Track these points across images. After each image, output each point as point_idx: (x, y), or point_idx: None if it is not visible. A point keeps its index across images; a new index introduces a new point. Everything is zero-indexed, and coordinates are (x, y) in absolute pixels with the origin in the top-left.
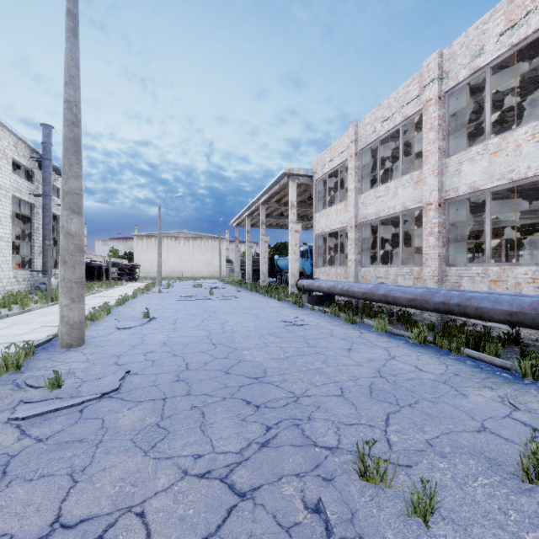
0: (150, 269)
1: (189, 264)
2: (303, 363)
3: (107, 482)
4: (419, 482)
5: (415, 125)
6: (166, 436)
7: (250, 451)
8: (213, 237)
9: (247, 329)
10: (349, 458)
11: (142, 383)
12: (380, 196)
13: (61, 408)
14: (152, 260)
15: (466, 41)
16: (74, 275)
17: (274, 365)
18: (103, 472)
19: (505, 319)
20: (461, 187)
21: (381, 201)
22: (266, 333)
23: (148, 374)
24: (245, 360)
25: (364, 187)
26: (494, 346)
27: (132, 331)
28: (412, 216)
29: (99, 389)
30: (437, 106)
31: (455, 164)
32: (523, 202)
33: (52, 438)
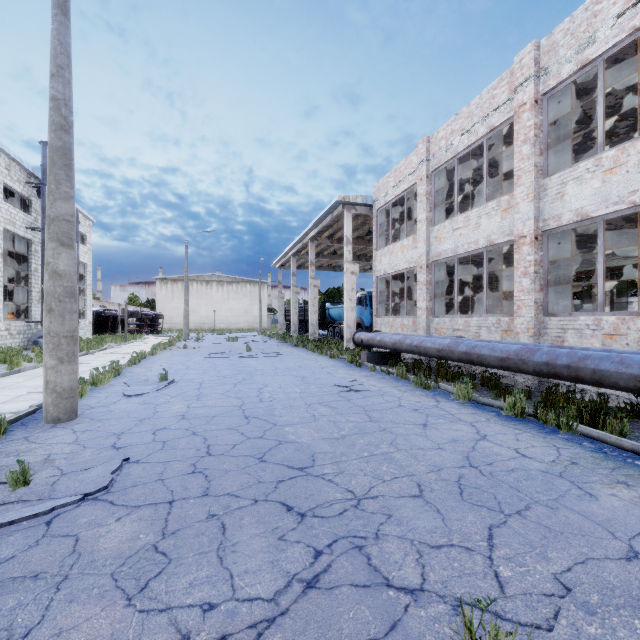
0: (176, 320)
1: (224, 314)
2: (365, 445)
3: None
4: None
5: (502, 138)
6: (165, 568)
7: (289, 597)
8: (252, 282)
9: (290, 397)
10: (442, 611)
11: (144, 477)
12: (458, 228)
13: (19, 520)
14: (179, 309)
15: (571, 27)
16: (63, 328)
17: (326, 448)
18: (56, 638)
19: (635, 386)
20: (564, 214)
21: (460, 235)
22: (315, 401)
23: (154, 462)
24: (287, 440)
25: (437, 217)
26: (618, 422)
27: (143, 399)
28: (497, 254)
29: (82, 487)
30: (533, 112)
31: (556, 185)
32: (639, 235)
33: None
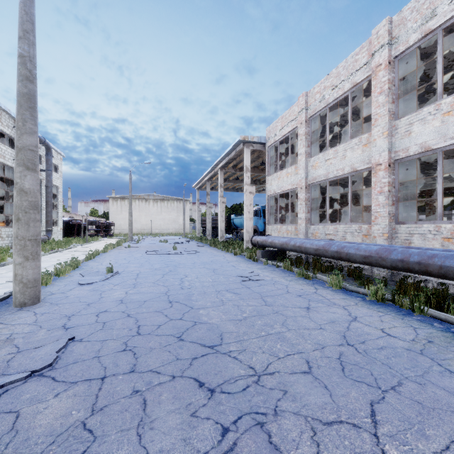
0: (123, 227)
1: (158, 222)
2: (262, 326)
3: None
4: None
5: (362, 92)
6: (89, 447)
7: None
8: (178, 199)
9: (204, 285)
10: None
11: (84, 354)
12: (329, 159)
13: None
14: (126, 219)
15: (416, 6)
16: (28, 233)
17: (232, 328)
18: None
19: None
20: (411, 147)
21: (330, 164)
22: (223, 289)
23: (94, 341)
24: (201, 321)
25: (313, 151)
26: None
27: (93, 287)
28: (357, 178)
29: (31, 364)
30: (387, 70)
31: (405, 125)
32: None
33: None
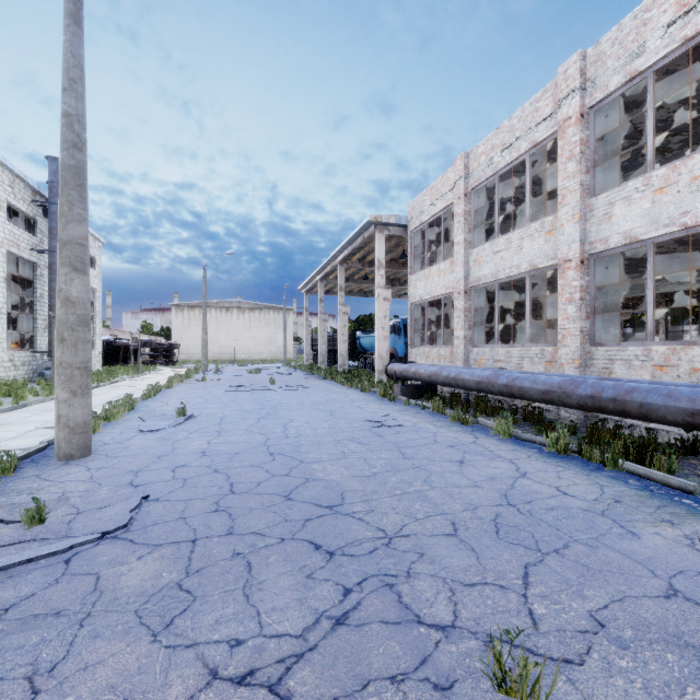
0: (193, 350)
1: (245, 343)
2: (397, 483)
3: (86, 694)
4: (592, 696)
5: (546, 154)
6: (190, 606)
7: (318, 634)
8: (276, 308)
9: (318, 432)
10: (474, 646)
11: (164, 515)
12: (498, 251)
13: (37, 558)
14: (196, 338)
15: (619, 37)
16: (76, 358)
17: (356, 486)
18: (82, 672)
19: (684, 421)
20: (612, 237)
21: (501, 258)
22: (345, 437)
23: (175, 500)
24: (315, 478)
25: (476, 239)
26: (667, 458)
27: (160, 435)
28: (541, 279)
29: (100, 525)
30: (579, 127)
31: (603, 206)
32: (693, 259)
33: (15, 609)
